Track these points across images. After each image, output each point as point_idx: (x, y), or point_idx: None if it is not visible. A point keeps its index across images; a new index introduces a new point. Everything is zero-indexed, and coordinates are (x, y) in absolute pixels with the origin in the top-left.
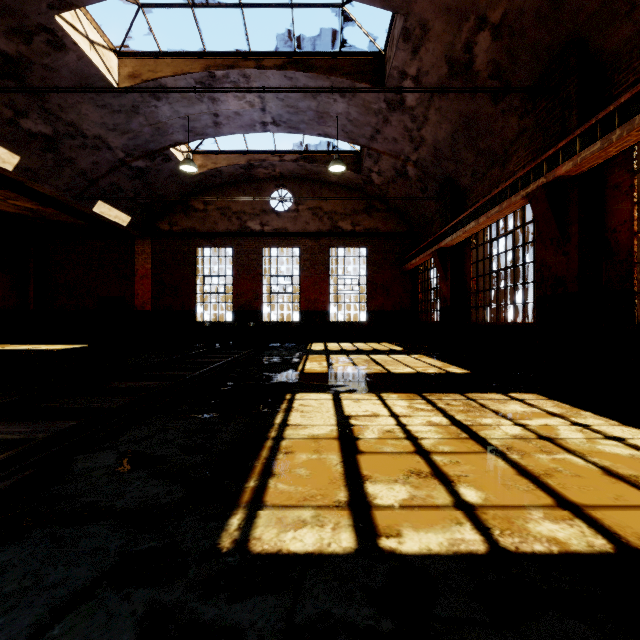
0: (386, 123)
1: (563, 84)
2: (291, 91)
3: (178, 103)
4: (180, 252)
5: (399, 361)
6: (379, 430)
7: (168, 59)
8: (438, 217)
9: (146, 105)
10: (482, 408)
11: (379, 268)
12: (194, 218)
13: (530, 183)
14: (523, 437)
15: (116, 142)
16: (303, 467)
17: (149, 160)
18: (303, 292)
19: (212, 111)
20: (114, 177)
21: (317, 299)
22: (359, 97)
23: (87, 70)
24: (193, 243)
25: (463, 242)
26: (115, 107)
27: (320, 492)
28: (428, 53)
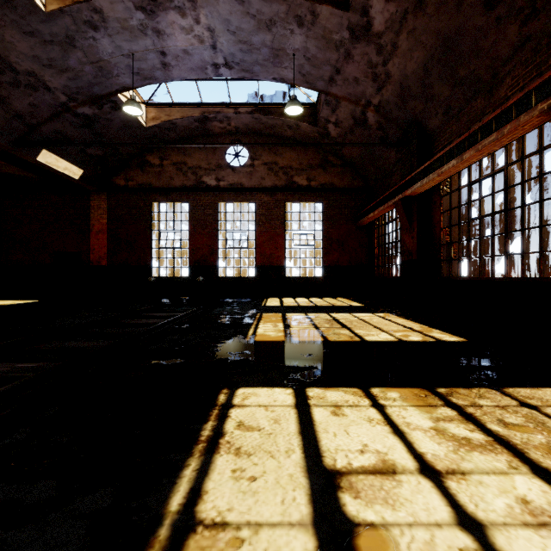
0: (348, 59)
1: None
2: None
3: (119, 36)
4: (136, 207)
5: (367, 322)
6: None
7: None
8: (398, 168)
9: (82, 36)
10: None
11: (334, 223)
12: (150, 173)
13: None
14: None
15: (55, 82)
16: None
17: (96, 107)
18: (258, 247)
19: (158, 48)
20: (58, 124)
21: (272, 254)
22: (319, 25)
23: None
24: (149, 198)
25: (431, 190)
26: (46, 36)
27: None
28: None
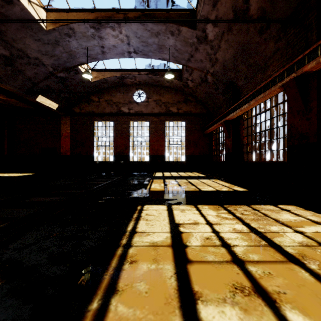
0: (196, 51)
1: (306, 17)
2: (142, 22)
3: (81, 39)
4: (85, 124)
5: (204, 183)
6: (201, 237)
7: (74, 13)
8: (224, 104)
9: (63, 40)
10: (266, 217)
11: (191, 132)
12: (93, 105)
13: (284, 78)
14: (308, 244)
15: (47, 62)
16: (143, 280)
17: (67, 73)
18: (151, 145)
19: (100, 44)
20: (47, 82)
21: (158, 149)
22: (181, 35)
23: (27, 17)
24: (92, 119)
25: (239, 117)
26: (45, 41)
27: (156, 319)
28: (222, 5)
